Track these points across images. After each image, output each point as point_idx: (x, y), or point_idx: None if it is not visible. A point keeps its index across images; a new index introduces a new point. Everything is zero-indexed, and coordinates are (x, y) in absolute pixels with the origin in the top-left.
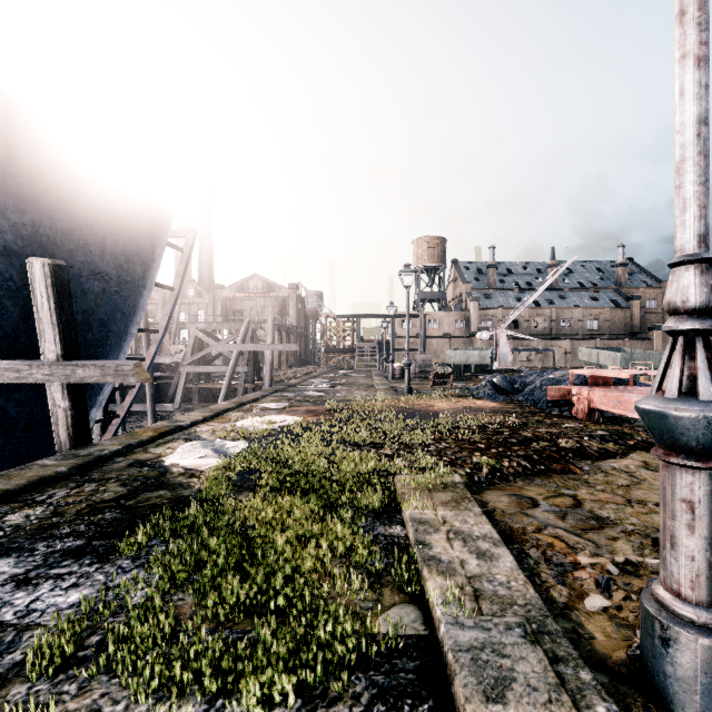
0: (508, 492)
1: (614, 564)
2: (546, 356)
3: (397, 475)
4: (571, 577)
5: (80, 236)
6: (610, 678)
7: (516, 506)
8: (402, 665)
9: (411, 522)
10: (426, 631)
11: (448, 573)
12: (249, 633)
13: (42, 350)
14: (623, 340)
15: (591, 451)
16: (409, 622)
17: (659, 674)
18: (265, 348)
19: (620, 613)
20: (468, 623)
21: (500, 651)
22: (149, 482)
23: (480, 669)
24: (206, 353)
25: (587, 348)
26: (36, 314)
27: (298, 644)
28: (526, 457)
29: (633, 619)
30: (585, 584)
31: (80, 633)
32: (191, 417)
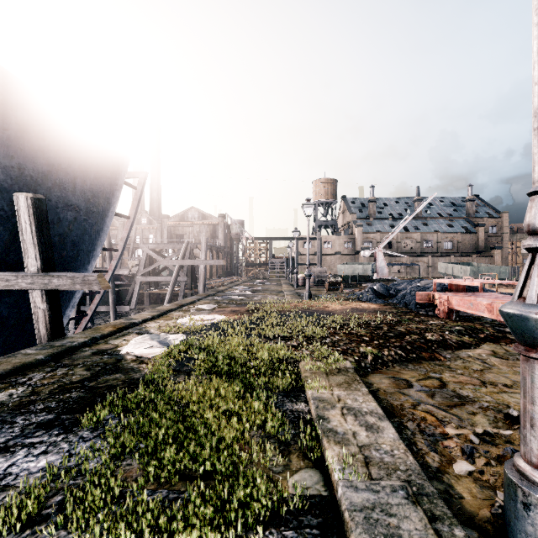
0: (388, 375)
1: (475, 435)
2: (413, 269)
3: (301, 362)
4: (441, 446)
5: (57, 176)
6: (478, 533)
7: (395, 387)
8: (307, 522)
9: (312, 400)
10: (326, 492)
11: (343, 443)
12: (183, 493)
13: (26, 265)
14: (471, 257)
15: (451, 342)
16: (313, 484)
17: (521, 533)
18: (200, 263)
19: (482, 476)
20: (361, 486)
21: (387, 511)
22: (108, 367)
23: (371, 526)
24: (155, 266)
25: (445, 263)
26: (21, 236)
27: (222, 503)
28: (401, 348)
29: (493, 481)
30: (453, 452)
31: (46, 493)
32: (143, 316)
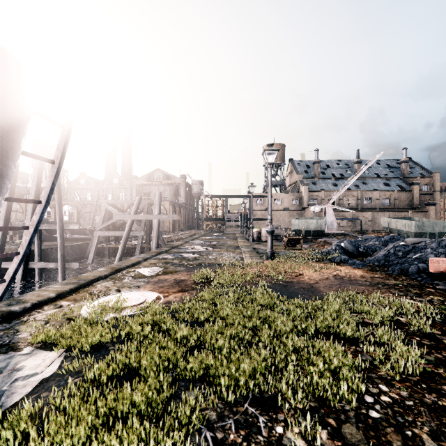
0: None
1: None
2: (355, 223)
3: None
4: None
5: None
6: None
7: None
8: None
9: None
10: None
11: None
12: None
13: None
14: (408, 213)
15: None
16: None
17: None
18: (153, 218)
19: None
20: None
21: None
22: None
23: None
24: (113, 221)
25: (388, 218)
26: None
27: None
28: None
29: None
30: None
31: None
32: (43, 294)
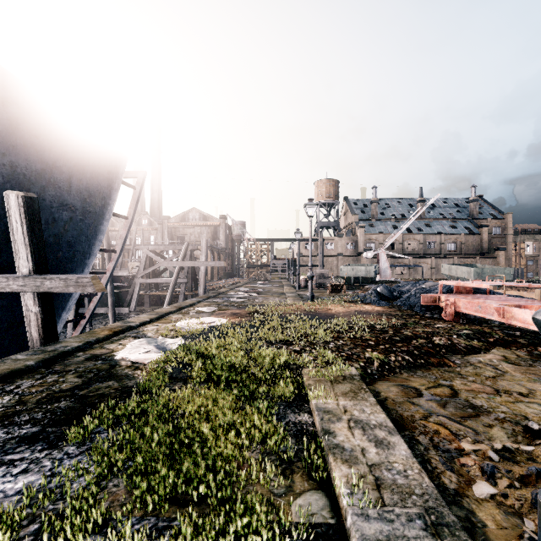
0: (396, 382)
1: (494, 451)
2: (416, 270)
3: (304, 368)
4: (458, 464)
5: (51, 175)
6: None
7: (404, 396)
8: None
9: (317, 411)
10: (334, 519)
11: (351, 461)
12: (174, 521)
13: (17, 266)
14: (475, 259)
15: (460, 347)
16: (318, 509)
17: None
18: (200, 264)
19: (506, 500)
20: (373, 514)
21: None
22: (101, 374)
23: None
24: (155, 268)
25: (448, 264)
26: (12, 236)
27: (217, 533)
28: (409, 353)
29: (519, 507)
30: (471, 471)
31: (21, 521)
32: (140, 319)
